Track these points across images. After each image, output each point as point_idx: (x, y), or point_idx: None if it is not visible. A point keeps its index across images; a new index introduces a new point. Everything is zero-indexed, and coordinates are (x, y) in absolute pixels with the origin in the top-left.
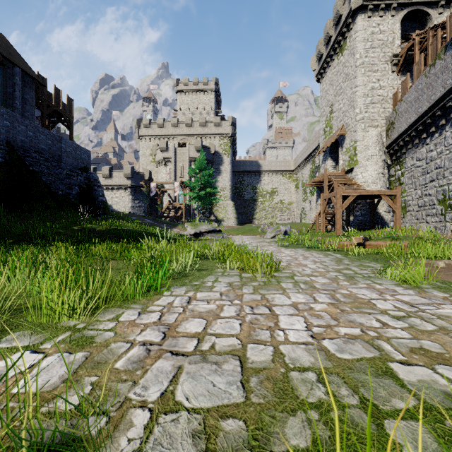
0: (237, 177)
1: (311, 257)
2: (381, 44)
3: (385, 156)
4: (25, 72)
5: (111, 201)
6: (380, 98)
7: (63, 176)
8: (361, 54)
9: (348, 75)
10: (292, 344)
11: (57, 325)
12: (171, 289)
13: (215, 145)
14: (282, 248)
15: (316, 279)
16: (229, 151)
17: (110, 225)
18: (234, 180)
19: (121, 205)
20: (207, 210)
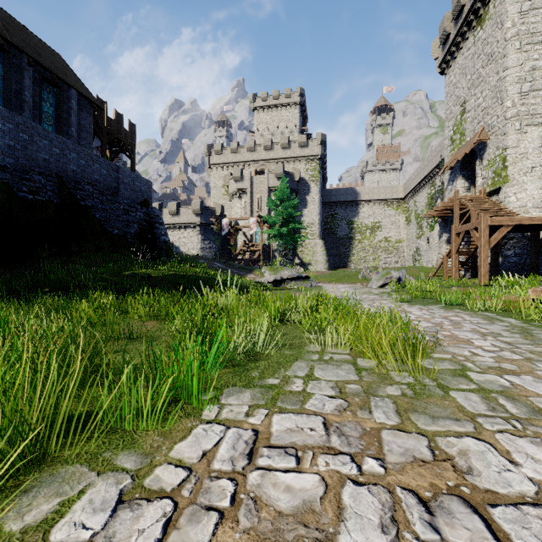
0: (328, 210)
1: (464, 323)
2: None
3: None
4: (82, 94)
5: (179, 242)
6: None
7: (119, 212)
8: (515, 20)
9: (492, 55)
10: None
11: None
12: (221, 399)
13: (300, 171)
14: (402, 304)
15: (524, 383)
16: (317, 177)
17: (170, 270)
18: (324, 213)
19: (190, 246)
20: (290, 252)
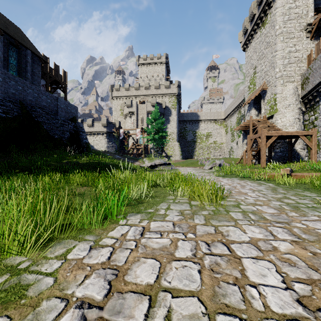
0: (182, 125)
1: (247, 186)
2: (297, 17)
3: (300, 105)
4: (34, 53)
5: (93, 143)
6: (296, 59)
7: (58, 125)
8: (280, 25)
9: (269, 43)
10: (279, 319)
11: (1, 263)
12: (127, 217)
13: (166, 102)
14: (219, 177)
15: (262, 208)
16: (175, 106)
17: (90, 159)
18: (180, 127)
19: (100, 145)
20: (160, 149)
